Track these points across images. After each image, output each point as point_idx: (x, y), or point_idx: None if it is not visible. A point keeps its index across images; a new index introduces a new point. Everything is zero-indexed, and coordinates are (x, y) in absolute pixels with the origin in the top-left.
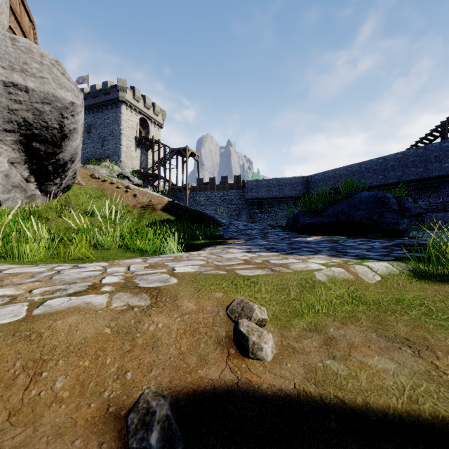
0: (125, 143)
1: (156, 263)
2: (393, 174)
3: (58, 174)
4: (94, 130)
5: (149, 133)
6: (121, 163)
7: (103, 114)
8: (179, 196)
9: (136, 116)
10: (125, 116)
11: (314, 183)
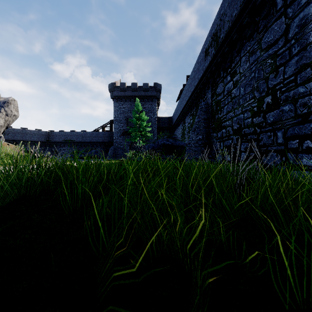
0: None
1: None
2: (89, 139)
3: None
4: None
5: None
6: None
7: None
8: None
9: None
10: None
11: (53, 136)
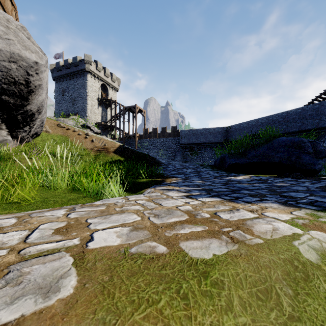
0: (90, 102)
1: (78, 220)
2: (295, 124)
3: (27, 123)
4: (67, 93)
5: (108, 95)
6: (87, 117)
7: (74, 81)
8: (130, 142)
9: (98, 82)
10: (90, 83)
11: (232, 132)
